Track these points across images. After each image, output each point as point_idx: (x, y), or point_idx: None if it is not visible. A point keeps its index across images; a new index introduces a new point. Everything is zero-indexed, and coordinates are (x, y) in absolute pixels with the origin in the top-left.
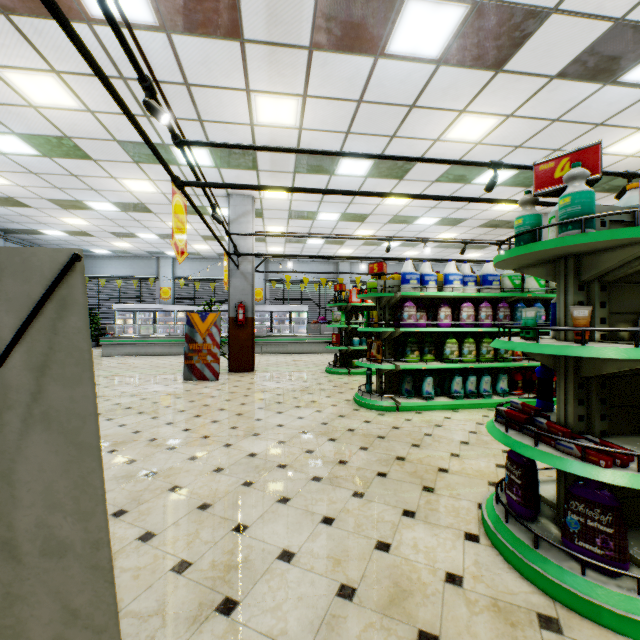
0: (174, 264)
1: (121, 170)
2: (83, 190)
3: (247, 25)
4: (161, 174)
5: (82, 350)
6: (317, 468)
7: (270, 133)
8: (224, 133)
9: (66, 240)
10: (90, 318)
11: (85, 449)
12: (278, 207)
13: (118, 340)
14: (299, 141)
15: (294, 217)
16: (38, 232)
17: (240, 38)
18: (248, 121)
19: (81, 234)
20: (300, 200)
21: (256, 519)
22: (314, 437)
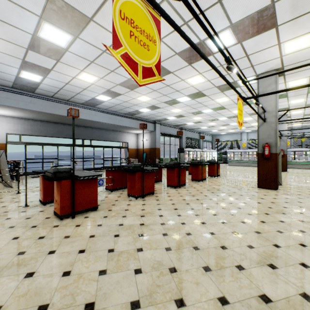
0: (247, 134)
1: (244, 117)
2: (231, 122)
3: (289, 96)
4: (255, 116)
5: (280, 157)
6: (307, 182)
7: (294, 104)
8: (279, 107)
9: (215, 132)
10: (219, 154)
11: (280, 163)
12: (297, 114)
13: (232, 161)
14: (305, 103)
15: (306, 115)
16: (210, 131)
17: (287, 97)
18: (287, 104)
19: (221, 130)
20: (308, 111)
21: (292, 183)
22: (308, 181)
